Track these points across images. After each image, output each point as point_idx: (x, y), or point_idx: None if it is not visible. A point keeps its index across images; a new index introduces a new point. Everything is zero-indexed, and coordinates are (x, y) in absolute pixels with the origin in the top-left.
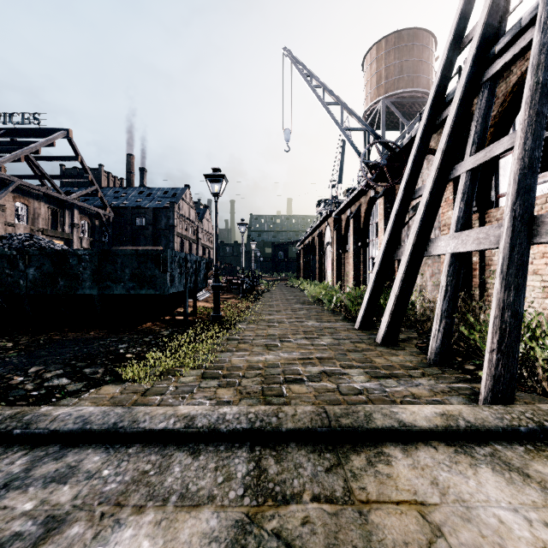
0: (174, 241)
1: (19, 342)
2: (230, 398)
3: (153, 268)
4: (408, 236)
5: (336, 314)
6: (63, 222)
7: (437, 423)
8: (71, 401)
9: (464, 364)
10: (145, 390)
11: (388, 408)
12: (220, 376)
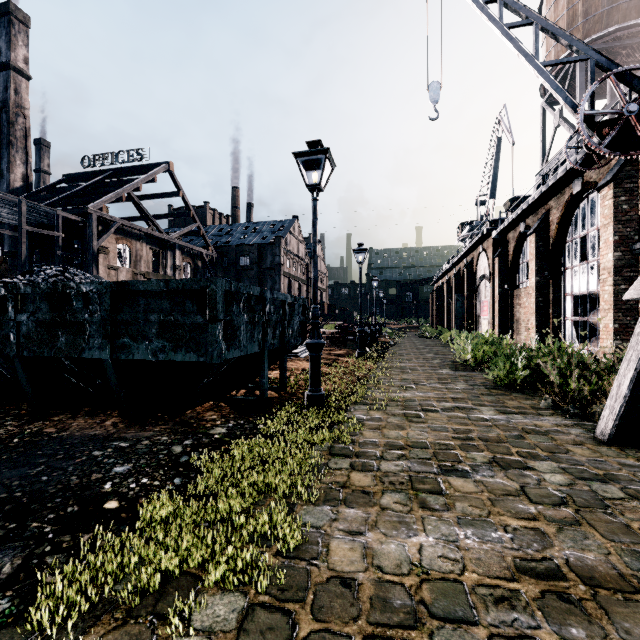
0: (280, 282)
1: None
2: None
3: (194, 314)
4: None
5: (527, 394)
6: (165, 264)
7: None
8: None
9: None
10: None
11: None
12: None
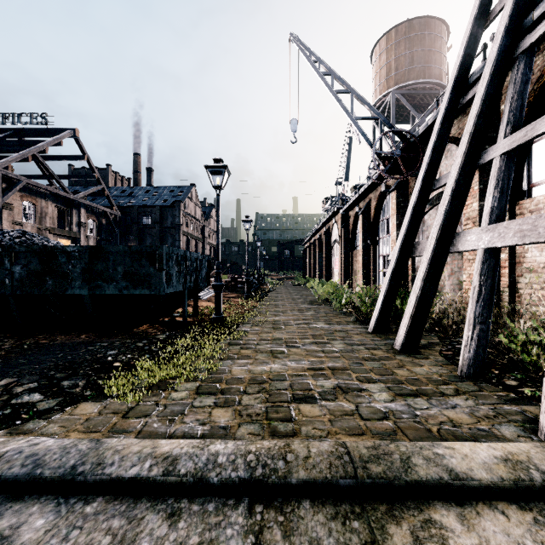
0: (180, 240)
1: (1, 346)
2: (227, 423)
3: (148, 266)
4: (423, 232)
5: (346, 315)
6: (70, 221)
7: (502, 474)
8: (38, 424)
9: (503, 378)
10: (129, 409)
11: (430, 448)
12: (217, 391)
